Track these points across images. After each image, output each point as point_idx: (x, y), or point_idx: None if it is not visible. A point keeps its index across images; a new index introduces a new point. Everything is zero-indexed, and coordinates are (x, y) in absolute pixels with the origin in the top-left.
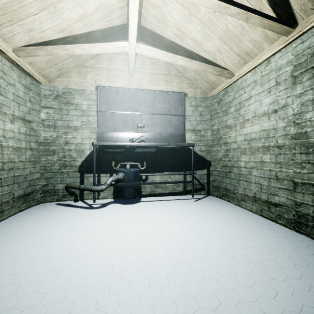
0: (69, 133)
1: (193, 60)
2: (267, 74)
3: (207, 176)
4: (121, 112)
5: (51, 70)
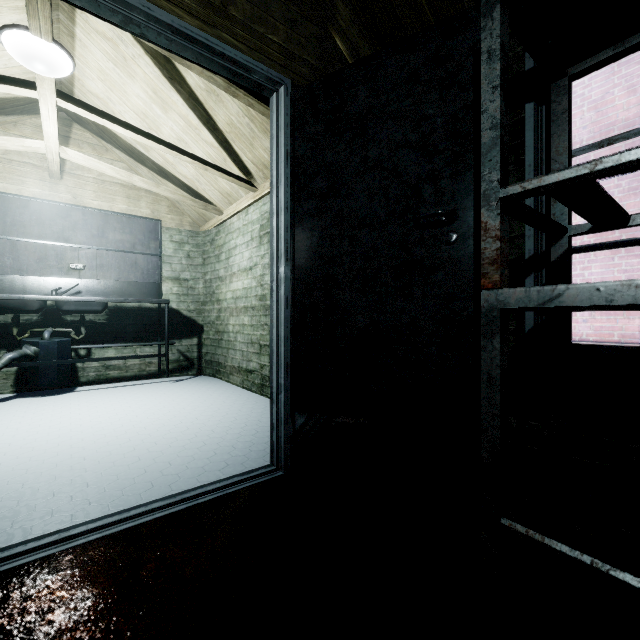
0: None
1: (160, 185)
2: (247, 225)
3: (198, 347)
4: (34, 240)
5: None
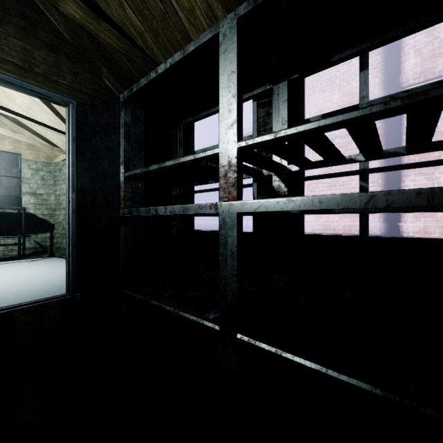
0: None
1: (17, 134)
2: None
3: (50, 239)
4: None
5: None
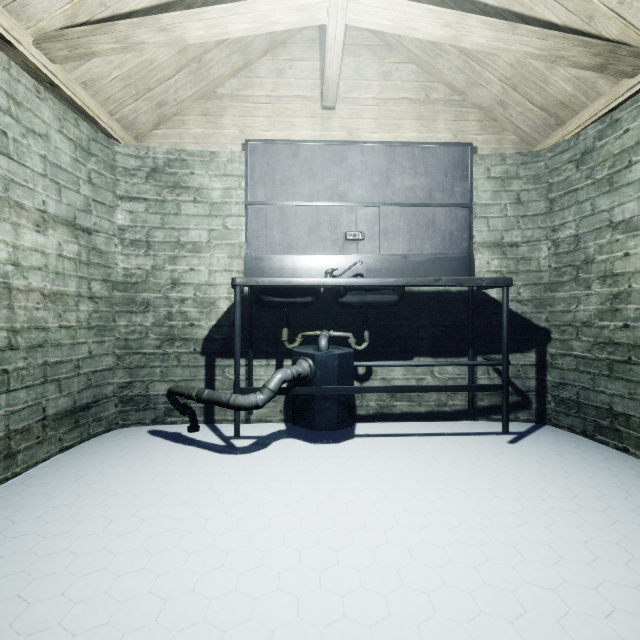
0: (180, 259)
1: (518, 25)
2: None
3: (537, 370)
4: (304, 202)
5: (138, 106)
